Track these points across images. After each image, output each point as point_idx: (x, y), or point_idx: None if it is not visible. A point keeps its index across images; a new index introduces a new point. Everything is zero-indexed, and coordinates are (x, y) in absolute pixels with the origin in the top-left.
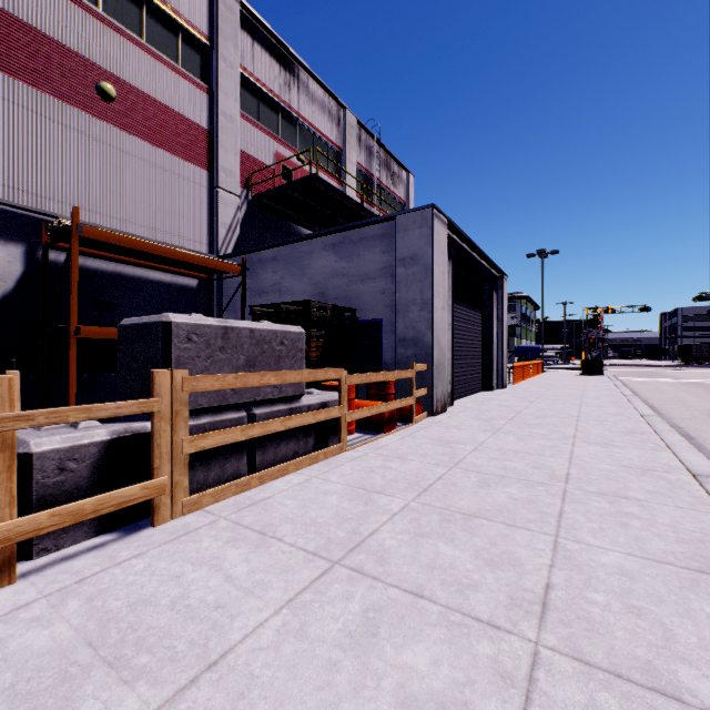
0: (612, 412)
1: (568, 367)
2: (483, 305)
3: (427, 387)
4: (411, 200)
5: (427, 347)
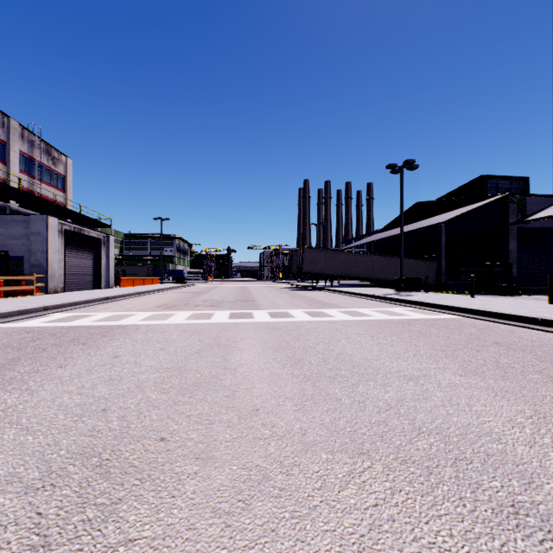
0: (129, 291)
1: (188, 282)
2: (96, 249)
3: (45, 283)
4: (70, 175)
5: (45, 268)
